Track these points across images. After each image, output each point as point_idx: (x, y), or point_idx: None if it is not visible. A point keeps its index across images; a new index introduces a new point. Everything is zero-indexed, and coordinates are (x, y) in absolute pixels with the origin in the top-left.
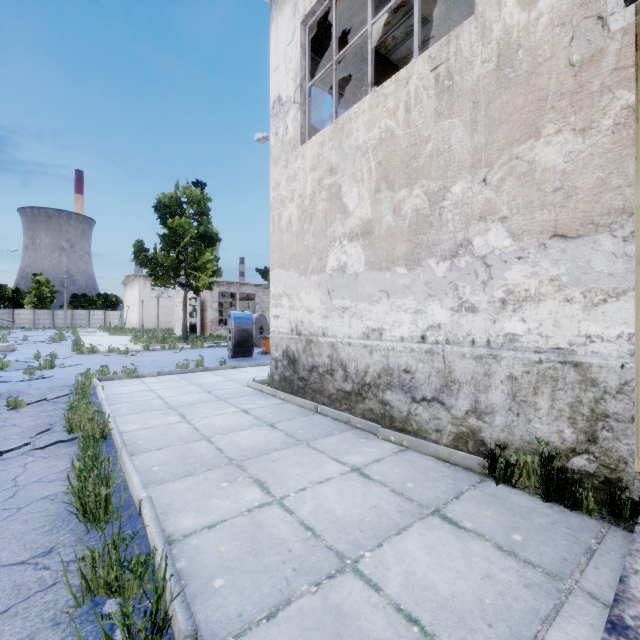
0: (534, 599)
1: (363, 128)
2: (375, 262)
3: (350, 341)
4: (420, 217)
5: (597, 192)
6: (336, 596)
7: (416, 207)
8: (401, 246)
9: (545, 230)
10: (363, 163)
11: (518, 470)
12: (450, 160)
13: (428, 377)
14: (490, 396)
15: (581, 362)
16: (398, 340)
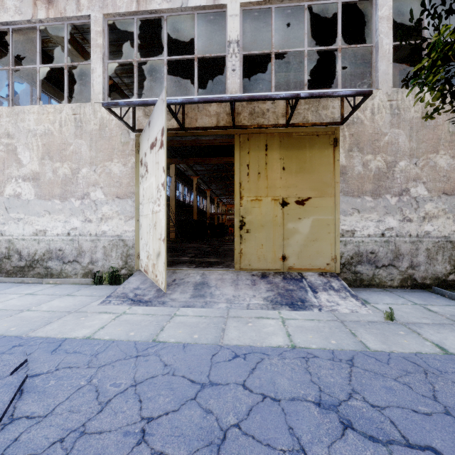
0: (92, 300)
1: (33, 121)
2: (42, 195)
3: (24, 237)
4: (67, 178)
5: (128, 186)
6: (20, 315)
7: (65, 173)
8: (57, 190)
9: (114, 194)
10: (33, 140)
11: (105, 279)
12: (81, 157)
13: (71, 251)
14: (97, 255)
15: (124, 239)
16: (56, 235)
